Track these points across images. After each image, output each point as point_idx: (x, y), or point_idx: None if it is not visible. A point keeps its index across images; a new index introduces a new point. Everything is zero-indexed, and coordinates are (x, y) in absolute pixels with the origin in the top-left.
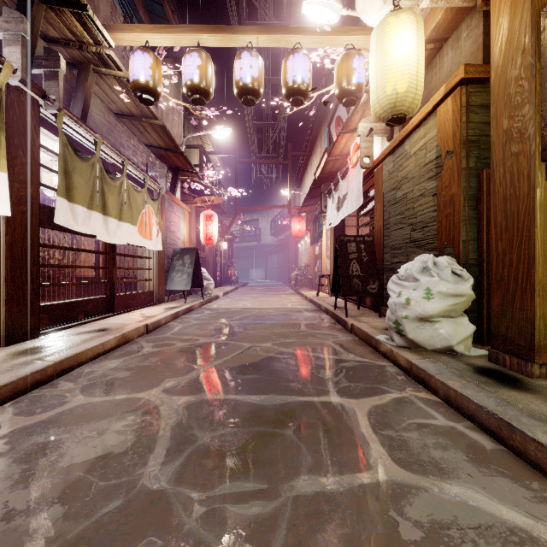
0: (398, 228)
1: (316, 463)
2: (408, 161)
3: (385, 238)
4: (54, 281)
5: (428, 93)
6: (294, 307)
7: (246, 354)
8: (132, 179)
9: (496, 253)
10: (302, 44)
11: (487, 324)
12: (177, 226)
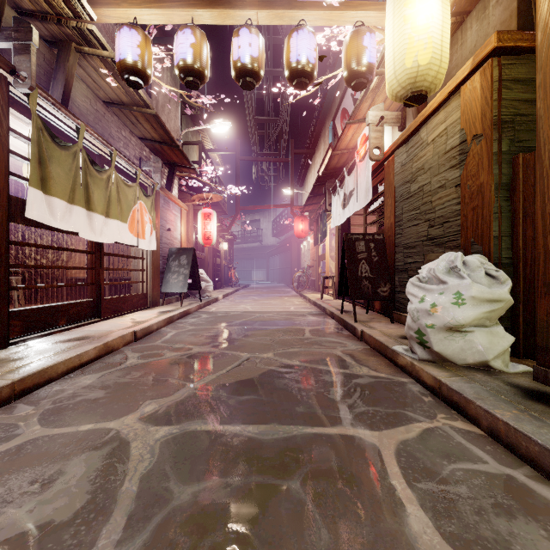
0: (413, 225)
1: (335, 543)
2: (424, 150)
3: (396, 236)
4: (43, 283)
5: (447, 74)
6: (297, 310)
7: (244, 367)
8: (122, 173)
9: (544, 250)
10: (307, 21)
11: (524, 333)
12: (173, 224)
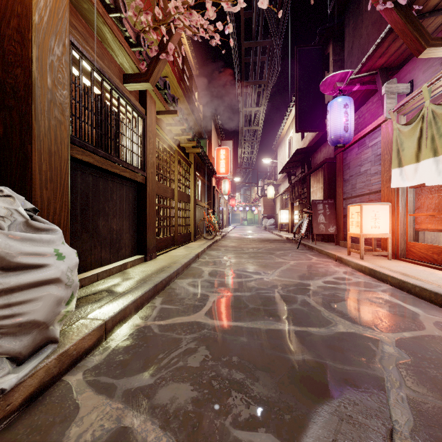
0: None
1: (241, 297)
2: None
3: None
4: None
5: None
6: None
7: None
8: None
9: (41, 199)
10: None
11: None
12: None
